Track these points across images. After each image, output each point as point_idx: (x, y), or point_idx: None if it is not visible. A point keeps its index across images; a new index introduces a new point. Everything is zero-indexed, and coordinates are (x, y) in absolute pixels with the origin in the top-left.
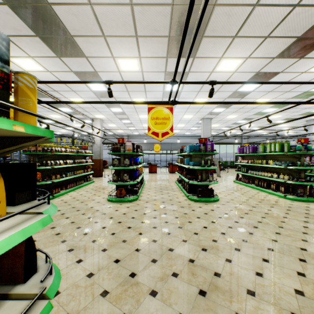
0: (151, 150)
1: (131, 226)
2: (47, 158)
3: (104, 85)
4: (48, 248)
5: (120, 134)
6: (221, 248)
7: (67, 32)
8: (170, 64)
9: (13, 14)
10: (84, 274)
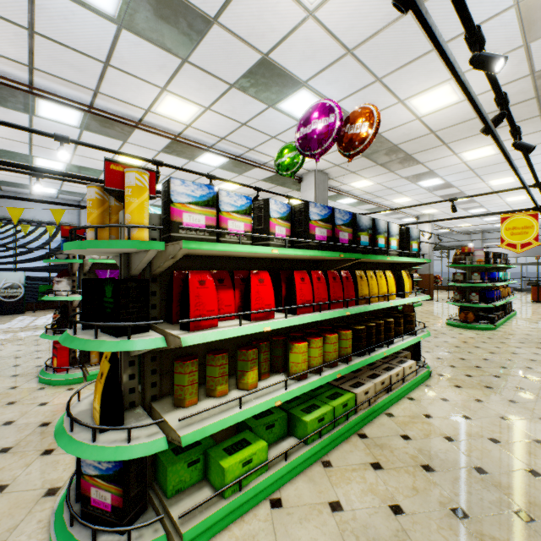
0: (537, 257)
1: (480, 347)
2: None
3: (440, 179)
4: None
5: (465, 230)
6: None
7: (406, 154)
8: None
9: (364, 160)
10: (433, 357)
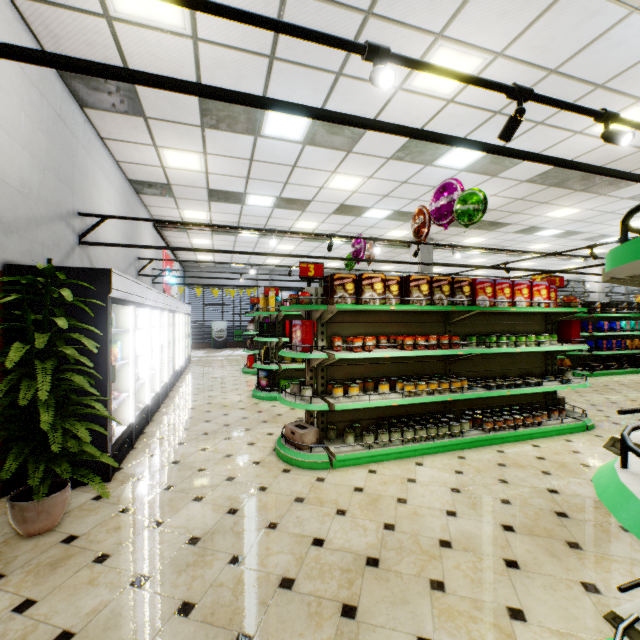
0: None
1: None
2: None
3: (555, 229)
4: None
5: None
6: (579, 401)
7: (488, 221)
8: (617, 194)
9: (455, 228)
10: None
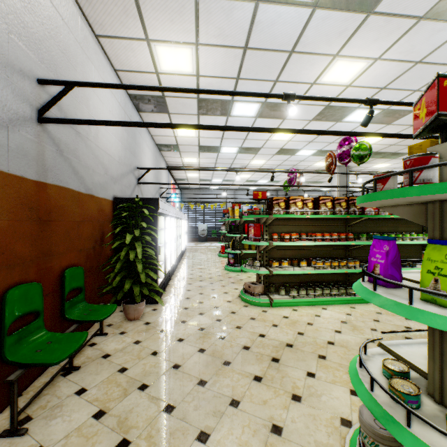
0: None
1: None
2: None
3: None
4: None
5: None
6: None
7: (390, 152)
8: None
9: None
10: None
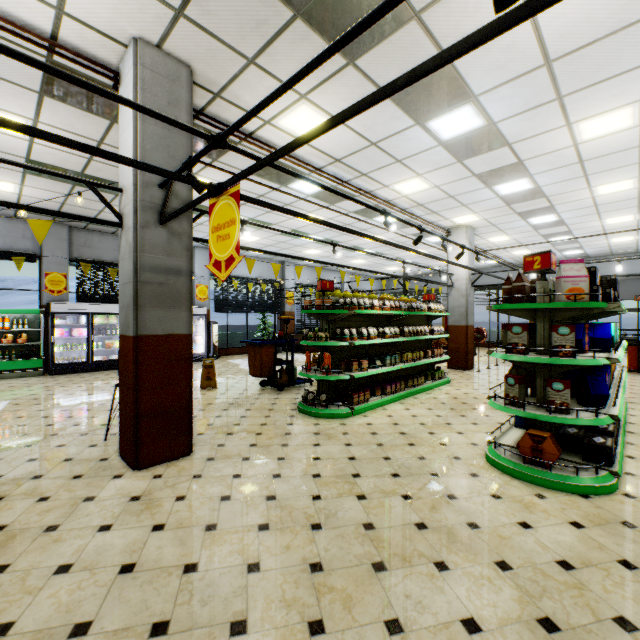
0: (638, 297)
1: None
2: (346, 322)
3: (476, 108)
4: (263, 639)
5: (521, 262)
6: None
7: None
8: None
9: None
10: None
